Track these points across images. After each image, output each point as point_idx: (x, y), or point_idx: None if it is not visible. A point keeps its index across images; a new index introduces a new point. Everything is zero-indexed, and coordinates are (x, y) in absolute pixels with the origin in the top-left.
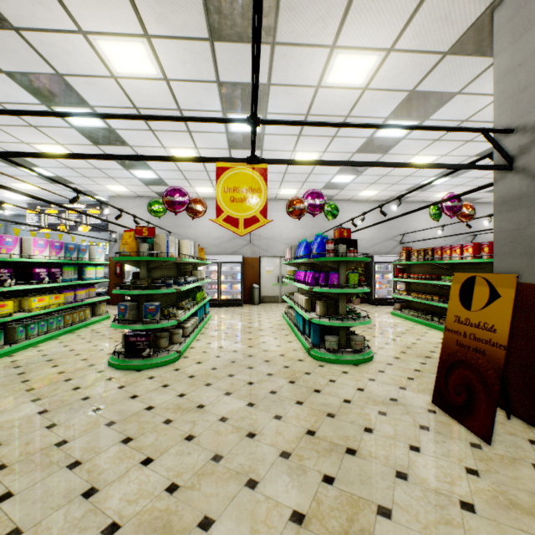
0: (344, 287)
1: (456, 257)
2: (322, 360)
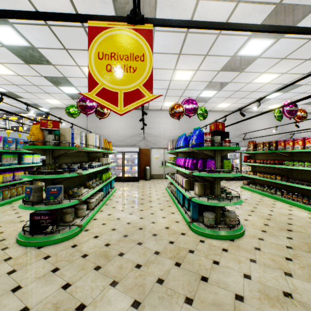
0: (219, 172)
1: (298, 147)
2: (201, 235)
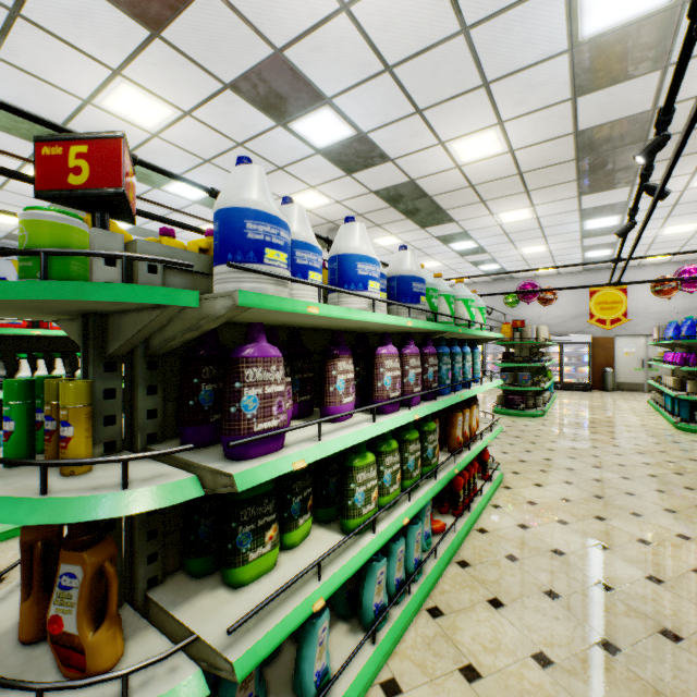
0: None
1: None
2: (689, 431)
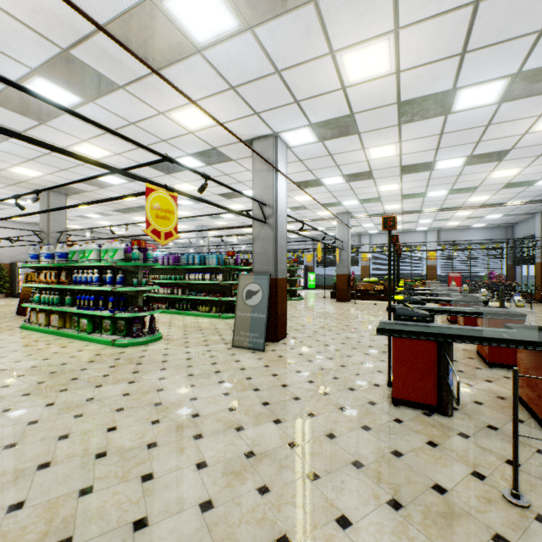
0: None
1: None
2: None
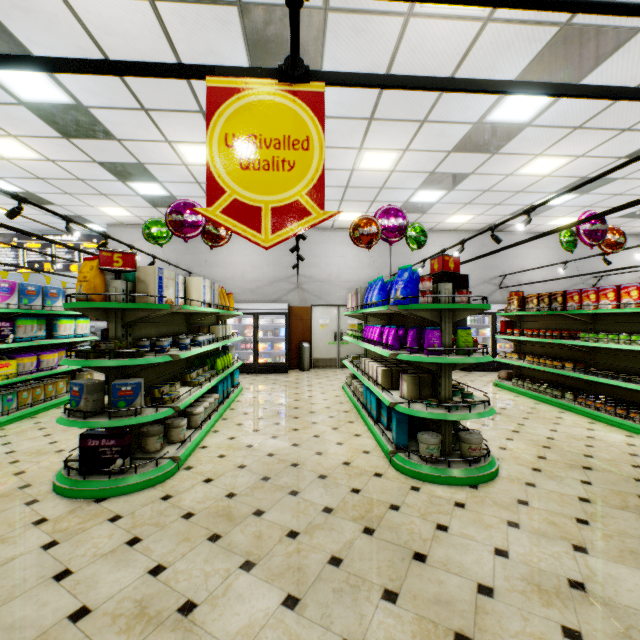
0: (449, 353)
1: (607, 304)
2: (414, 476)
